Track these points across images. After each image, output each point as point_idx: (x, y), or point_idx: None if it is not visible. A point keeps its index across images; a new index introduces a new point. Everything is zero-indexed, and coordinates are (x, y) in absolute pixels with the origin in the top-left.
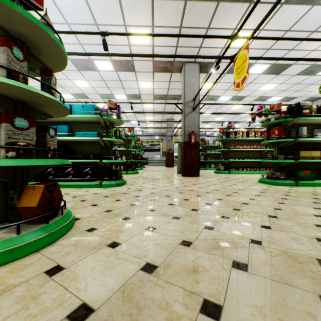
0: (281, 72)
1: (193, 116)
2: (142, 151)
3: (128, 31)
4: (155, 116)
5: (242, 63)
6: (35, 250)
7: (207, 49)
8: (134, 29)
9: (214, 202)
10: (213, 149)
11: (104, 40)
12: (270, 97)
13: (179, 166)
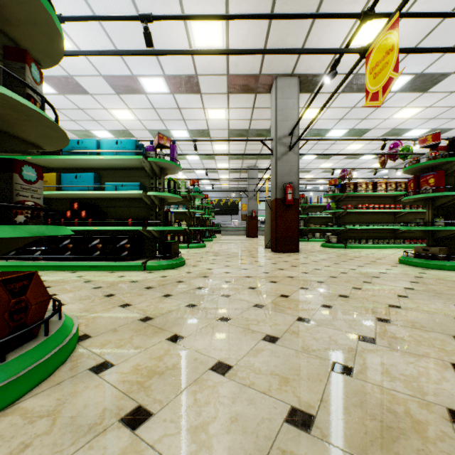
0: (431, 88)
1: (289, 158)
2: (212, 214)
3: (188, 27)
4: (230, 162)
5: (384, 57)
6: None
7: None
8: (197, 23)
9: (336, 303)
10: (318, 211)
11: (146, 29)
12: (409, 129)
13: (268, 236)
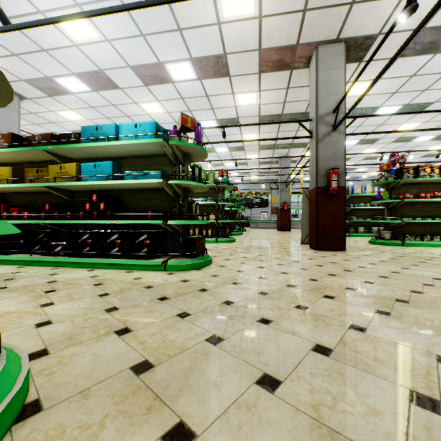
0: None
1: (333, 139)
2: (241, 207)
3: None
4: (261, 152)
5: None
6: None
7: (367, 5)
8: None
9: None
10: (361, 202)
11: None
12: None
13: (305, 230)
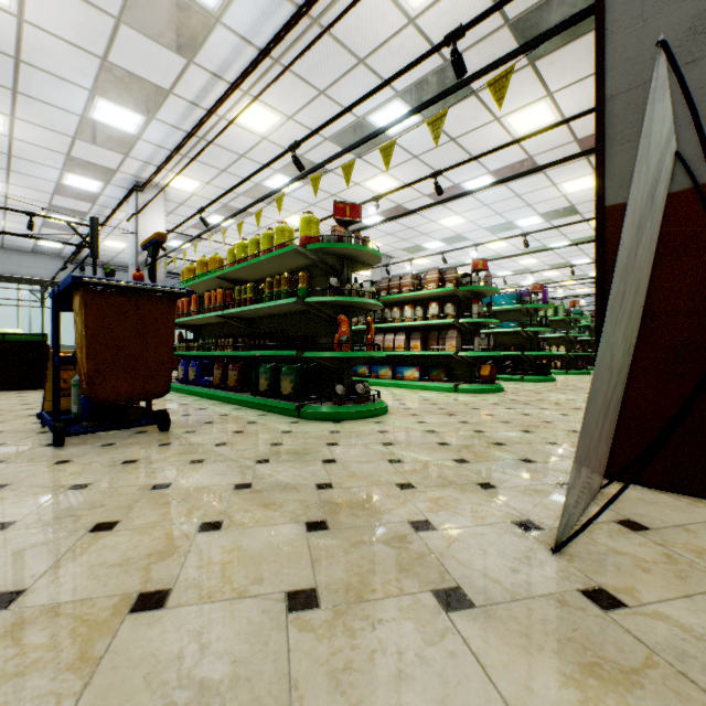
0: None
1: None
2: None
3: (559, 187)
4: None
5: None
6: (489, 393)
7: None
8: (567, 183)
9: None
10: None
11: (525, 241)
12: None
13: None
